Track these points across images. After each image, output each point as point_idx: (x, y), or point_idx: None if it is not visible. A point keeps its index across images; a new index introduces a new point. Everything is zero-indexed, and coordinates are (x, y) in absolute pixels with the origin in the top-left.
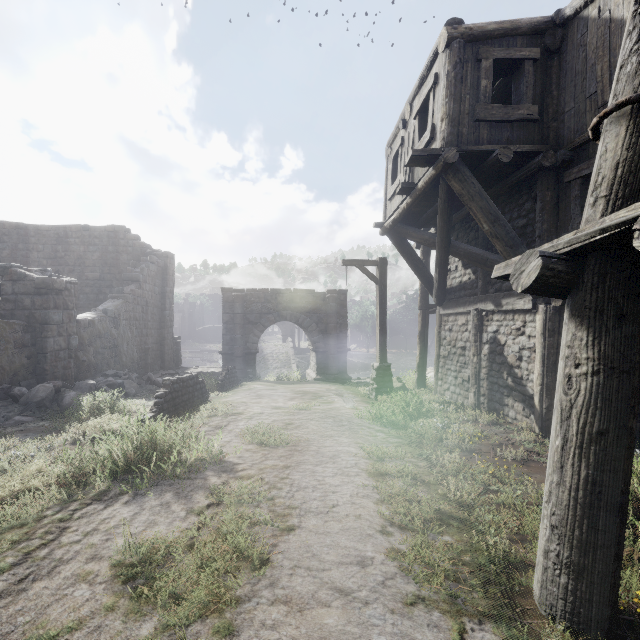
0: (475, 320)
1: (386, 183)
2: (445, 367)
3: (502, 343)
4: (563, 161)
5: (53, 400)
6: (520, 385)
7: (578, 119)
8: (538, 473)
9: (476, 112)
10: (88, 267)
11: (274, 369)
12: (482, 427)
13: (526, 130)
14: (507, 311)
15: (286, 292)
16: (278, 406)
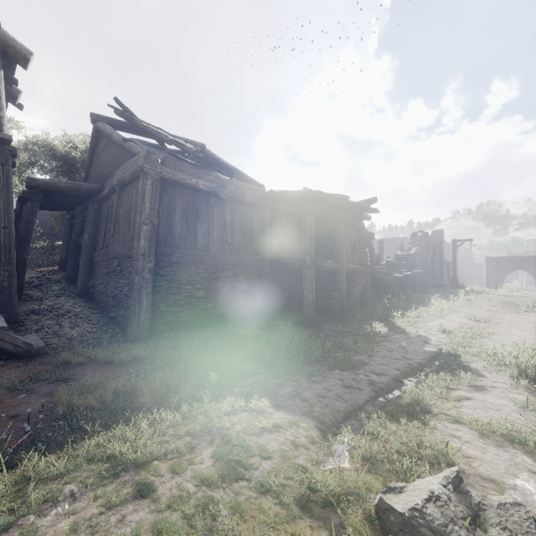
0: None
1: None
2: None
3: None
4: None
5: None
6: None
7: None
8: None
9: None
10: None
11: None
12: None
13: None
14: None
15: (520, 257)
16: None
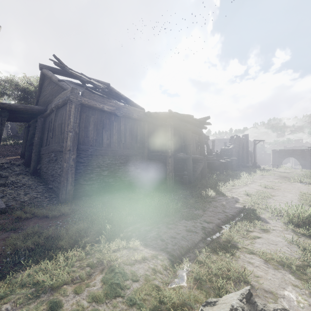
0: None
1: None
2: None
3: None
4: None
5: None
6: None
7: None
8: None
9: None
10: None
11: None
12: None
13: None
14: None
15: (291, 150)
16: None
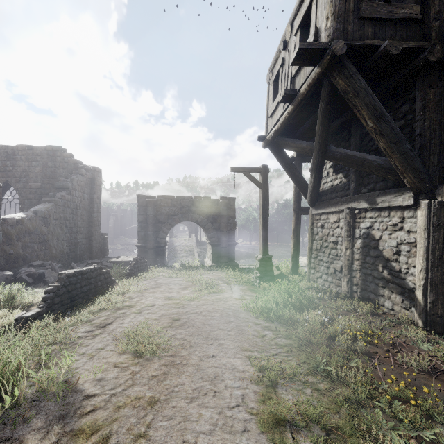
0: (348, 218)
1: (268, 103)
2: (317, 258)
3: (377, 238)
4: None
5: None
6: (398, 278)
7: None
8: None
9: (361, 9)
10: (31, 178)
11: (181, 257)
12: (363, 319)
13: (408, 30)
14: (382, 208)
15: (188, 198)
16: (171, 296)
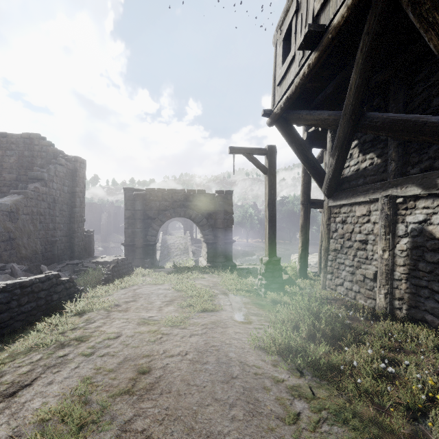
0: (386, 209)
1: (275, 70)
2: (336, 261)
3: (438, 236)
4: None
5: None
6: None
7: None
8: None
9: None
10: (5, 169)
11: (175, 256)
12: (435, 359)
13: None
14: None
15: (181, 192)
16: (147, 317)
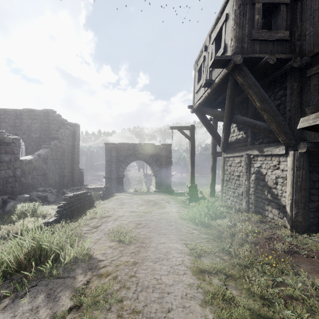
0: (246, 160)
1: (194, 84)
2: (227, 186)
3: (264, 174)
4: (306, 63)
5: (0, 207)
6: (276, 199)
7: (316, 37)
8: (303, 263)
9: (252, 34)
10: (33, 131)
11: (133, 185)
12: (254, 224)
13: (282, 46)
14: (267, 155)
15: (139, 145)
16: (133, 210)
